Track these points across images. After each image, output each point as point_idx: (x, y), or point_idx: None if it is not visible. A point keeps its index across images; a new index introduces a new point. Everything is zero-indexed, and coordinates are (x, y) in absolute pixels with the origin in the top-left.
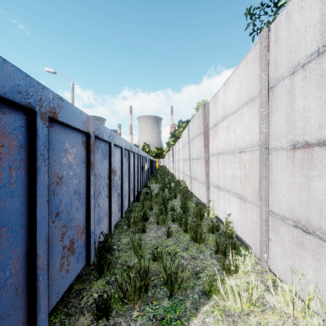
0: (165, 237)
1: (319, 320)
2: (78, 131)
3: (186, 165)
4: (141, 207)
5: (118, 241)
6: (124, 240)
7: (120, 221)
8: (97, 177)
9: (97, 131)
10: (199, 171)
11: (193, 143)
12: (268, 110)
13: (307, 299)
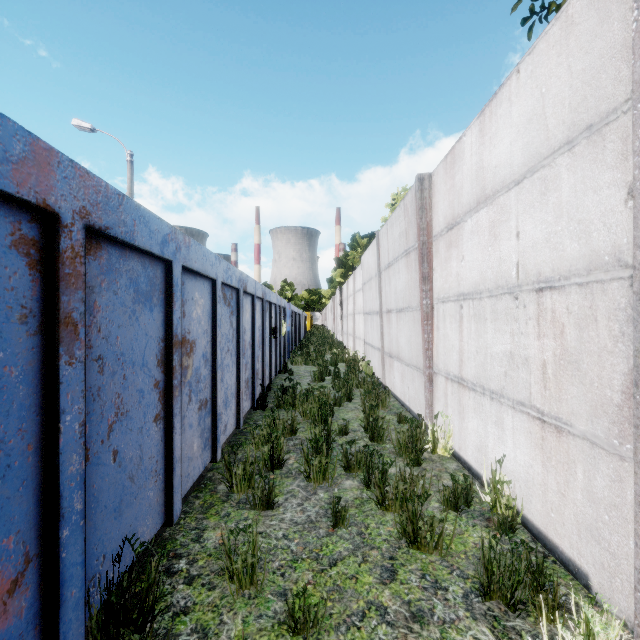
0: (328, 524)
1: None
2: None
3: (372, 326)
4: (267, 429)
5: (196, 541)
6: (211, 535)
7: (214, 467)
8: (106, 366)
9: (100, 214)
10: (406, 339)
11: (389, 276)
12: None
13: None
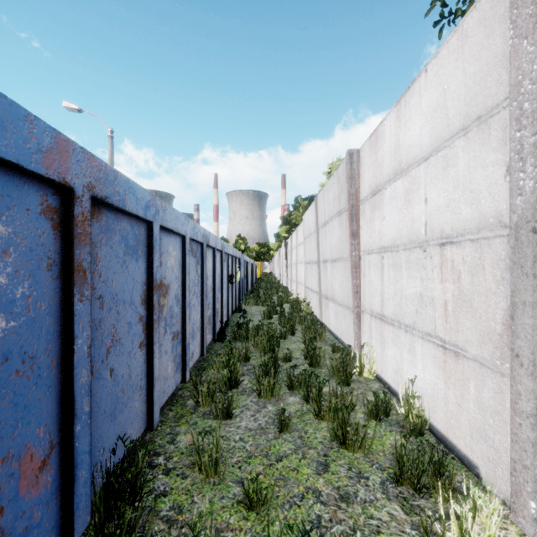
0: (275, 430)
1: None
2: (23, 174)
3: (312, 273)
4: (226, 357)
5: (171, 443)
6: (183, 439)
7: (183, 387)
8: (105, 304)
9: (101, 187)
10: (339, 284)
11: (325, 232)
12: None
13: None
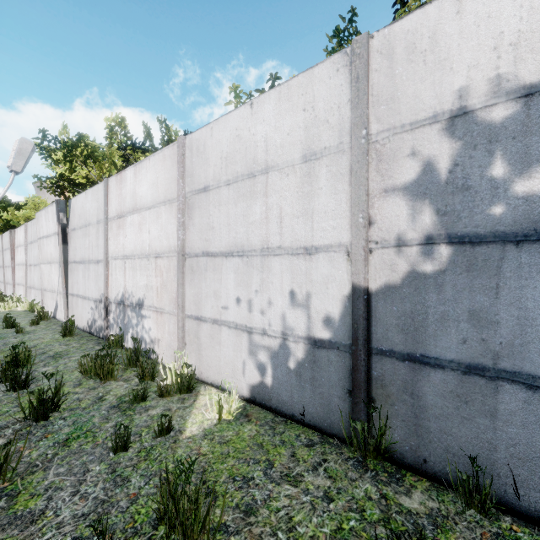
0: None
1: (25, 304)
2: None
3: (1, 272)
4: None
5: None
6: None
7: None
8: None
9: None
10: (10, 276)
11: (6, 254)
12: (27, 251)
13: (27, 303)
